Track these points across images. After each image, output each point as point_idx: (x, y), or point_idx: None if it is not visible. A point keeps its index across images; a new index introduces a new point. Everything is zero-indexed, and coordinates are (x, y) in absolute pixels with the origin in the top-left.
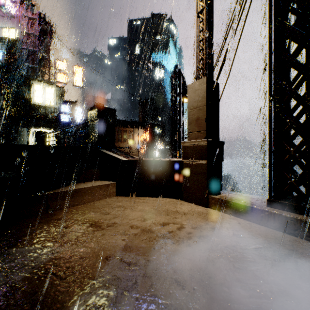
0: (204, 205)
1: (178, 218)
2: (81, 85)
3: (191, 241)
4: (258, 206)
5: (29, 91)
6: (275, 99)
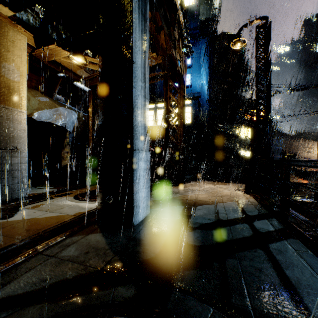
0: None
1: None
2: None
3: None
4: None
5: (240, 133)
6: None
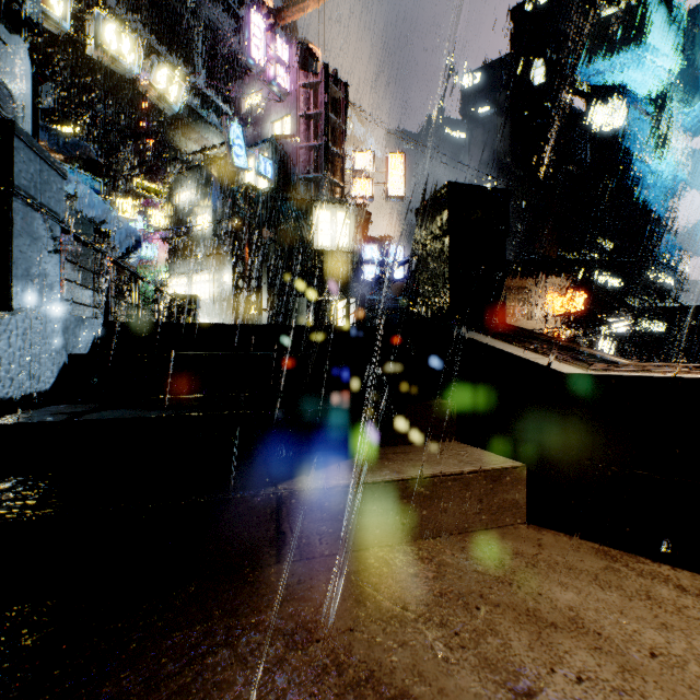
0: None
1: None
2: (403, 194)
3: None
4: None
5: (310, 227)
6: None
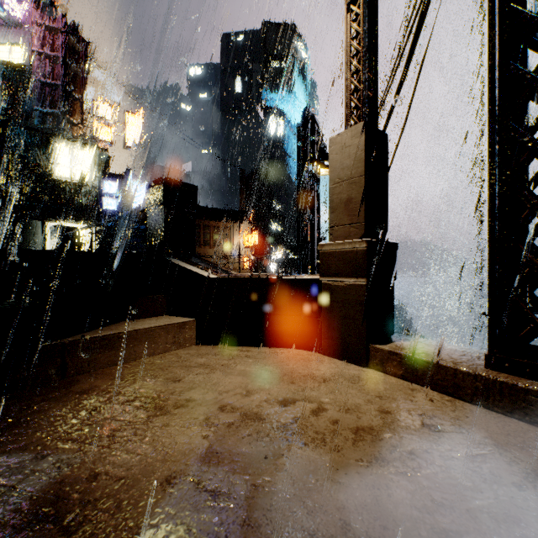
0: (361, 362)
1: (312, 390)
2: (139, 147)
3: (339, 440)
4: (469, 367)
5: (46, 157)
6: (501, 159)
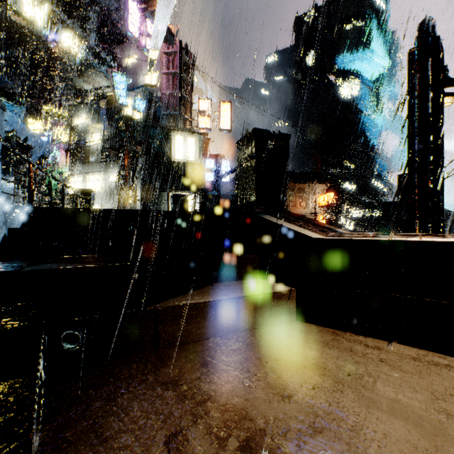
0: None
1: None
2: (230, 128)
3: None
4: None
5: (169, 146)
6: None
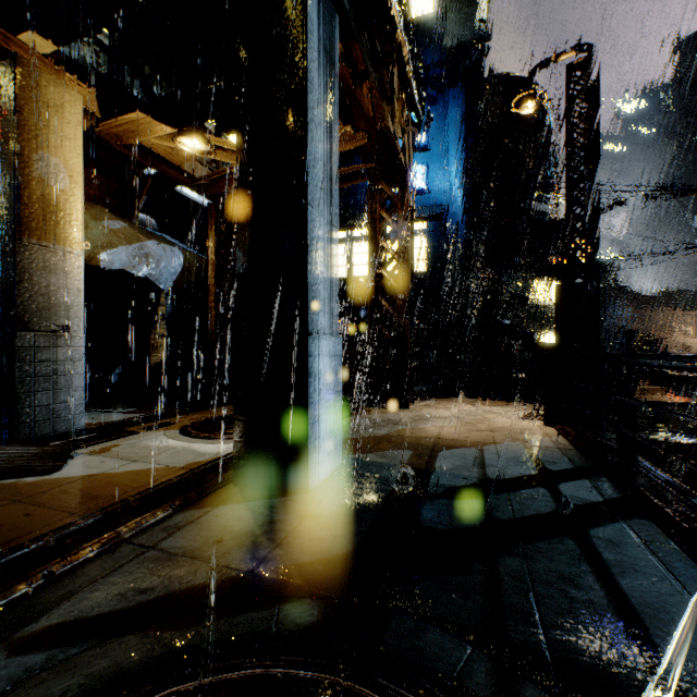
0: None
1: None
2: None
3: None
4: None
5: (536, 292)
6: None
